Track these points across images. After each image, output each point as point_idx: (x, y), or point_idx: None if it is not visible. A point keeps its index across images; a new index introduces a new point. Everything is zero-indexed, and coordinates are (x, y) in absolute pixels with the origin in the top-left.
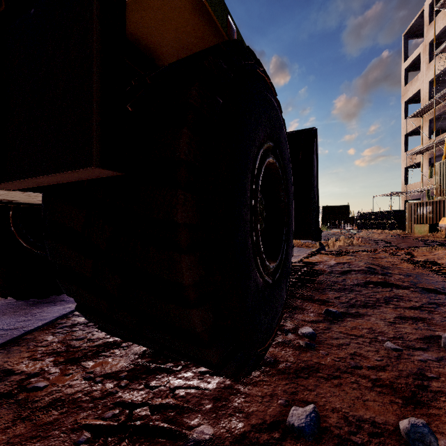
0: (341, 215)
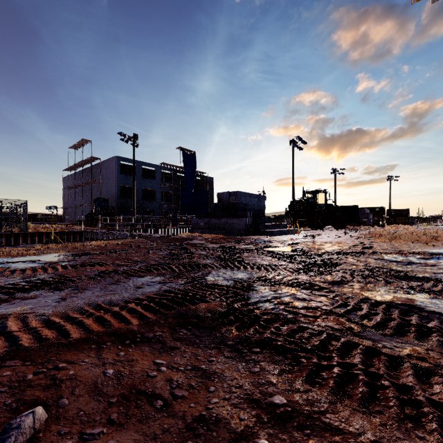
0: None
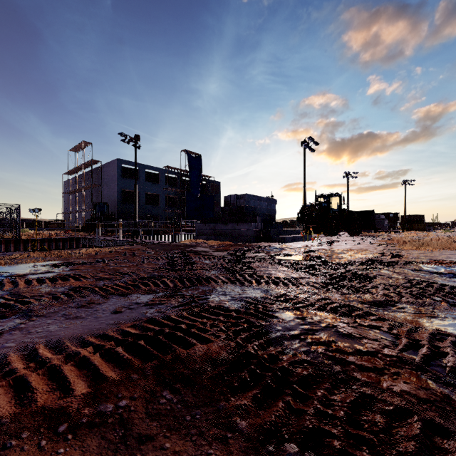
0: None
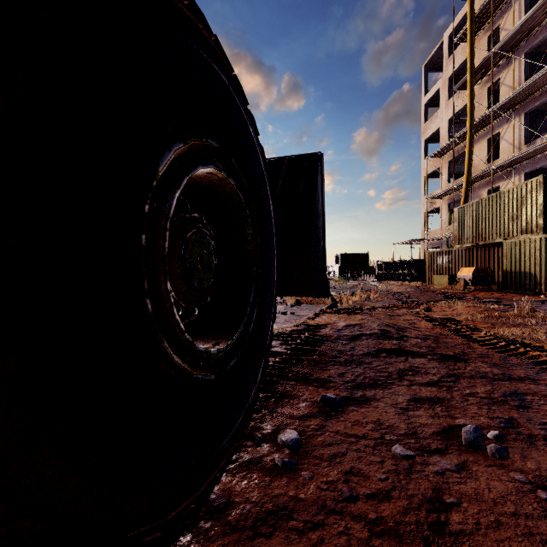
0: (360, 265)
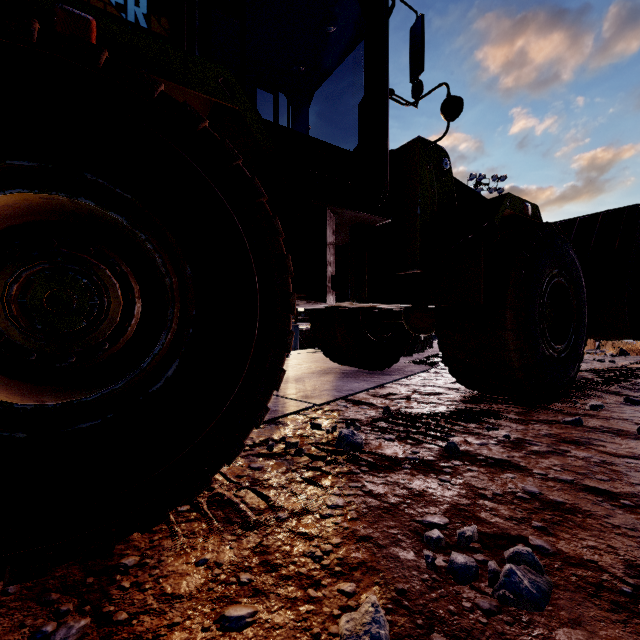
0: None
